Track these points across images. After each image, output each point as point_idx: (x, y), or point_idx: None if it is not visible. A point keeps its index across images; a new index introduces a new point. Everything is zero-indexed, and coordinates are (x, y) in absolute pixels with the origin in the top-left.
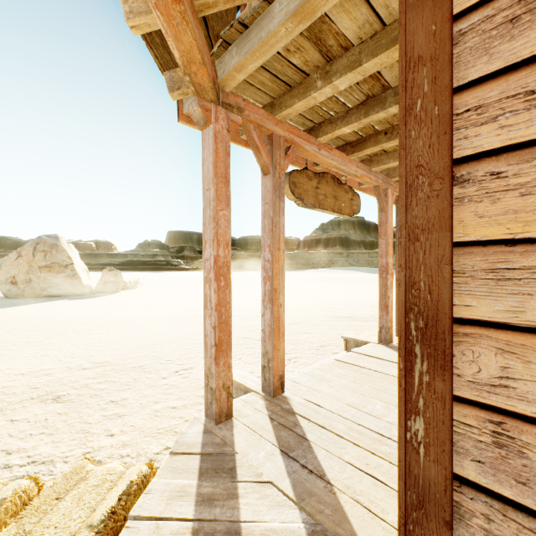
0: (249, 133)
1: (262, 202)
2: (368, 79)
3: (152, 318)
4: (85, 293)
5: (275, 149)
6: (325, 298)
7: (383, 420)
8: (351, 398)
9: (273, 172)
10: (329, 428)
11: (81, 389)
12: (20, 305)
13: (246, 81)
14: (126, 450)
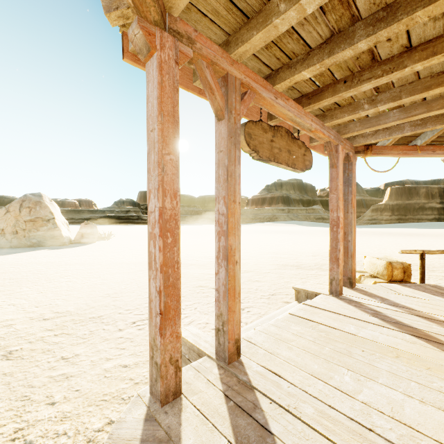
0: (202, 71)
1: (216, 150)
2: (338, 5)
3: (119, 267)
4: (64, 243)
5: (230, 91)
6: (271, 248)
7: (357, 398)
8: (314, 365)
9: (228, 116)
10: (295, 412)
11: (35, 343)
12: (6, 254)
13: (198, 9)
14: (63, 426)
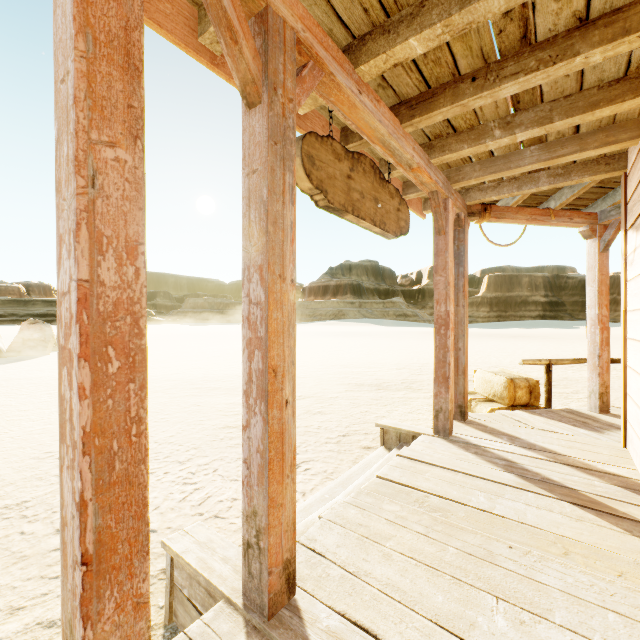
0: None
1: (244, 170)
2: None
3: None
4: None
5: (273, 46)
6: (339, 358)
7: None
8: (435, 594)
9: (269, 96)
10: None
11: None
12: None
13: None
14: None
